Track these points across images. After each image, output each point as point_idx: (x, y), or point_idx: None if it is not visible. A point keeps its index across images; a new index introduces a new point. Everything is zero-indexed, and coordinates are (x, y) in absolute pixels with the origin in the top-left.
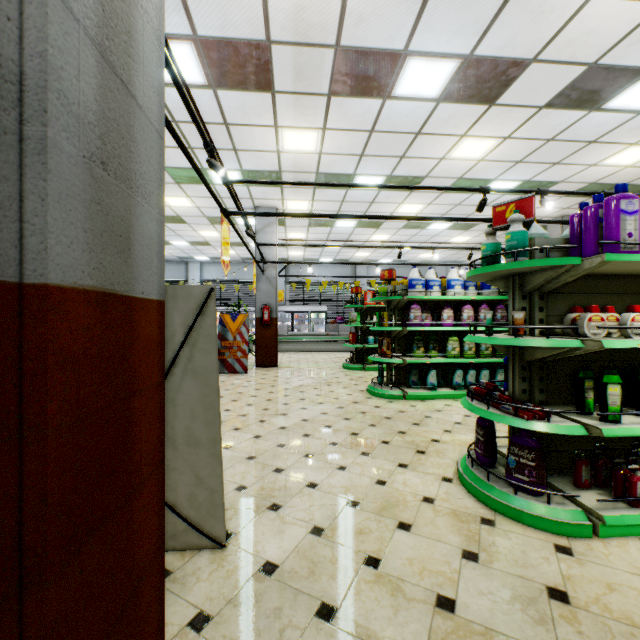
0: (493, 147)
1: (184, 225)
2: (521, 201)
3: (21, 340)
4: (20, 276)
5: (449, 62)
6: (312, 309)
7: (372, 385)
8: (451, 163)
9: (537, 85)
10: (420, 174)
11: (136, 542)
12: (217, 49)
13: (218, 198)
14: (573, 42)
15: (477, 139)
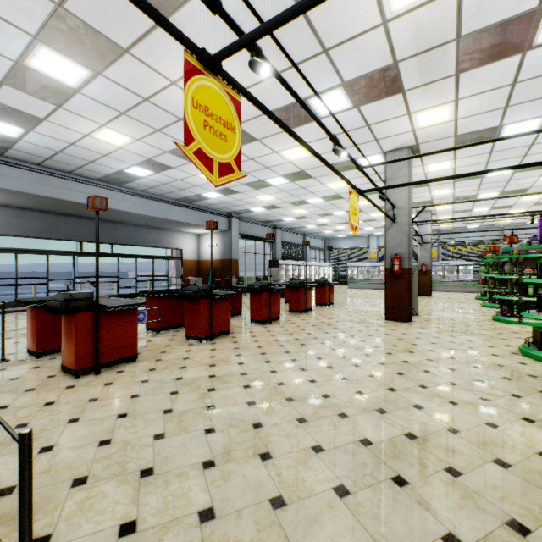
0: None
1: (375, 221)
2: (509, 237)
3: (408, 272)
4: (408, 268)
5: None
6: (460, 263)
7: (483, 302)
8: None
9: None
10: (524, 188)
11: (412, 295)
12: None
13: None
14: None
15: None
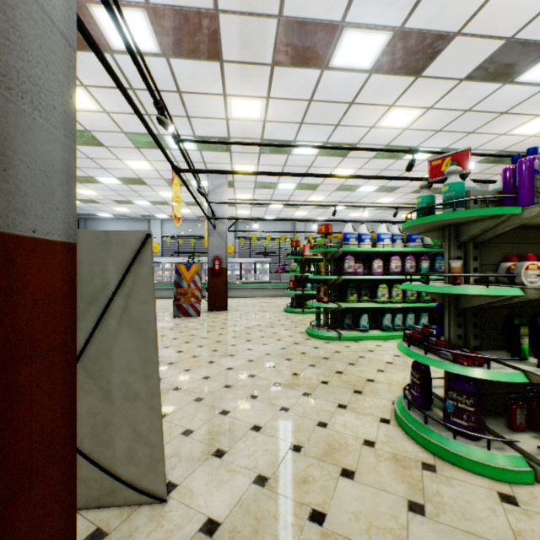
0: (417, 117)
1: (145, 186)
2: (457, 154)
3: None
4: None
5: (382, 34)
6: (258, 260)
7: (311, 327)
8: (380, 131)
9: (459, 58)
10: (352, 141)
11: None
12: (168, 17)
13: (174, 162)
14: (494, 16)
15: (403, 109)
